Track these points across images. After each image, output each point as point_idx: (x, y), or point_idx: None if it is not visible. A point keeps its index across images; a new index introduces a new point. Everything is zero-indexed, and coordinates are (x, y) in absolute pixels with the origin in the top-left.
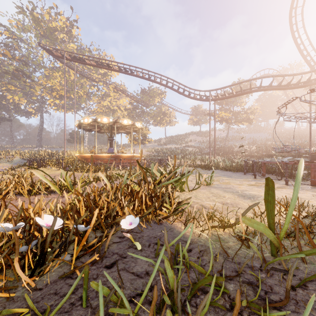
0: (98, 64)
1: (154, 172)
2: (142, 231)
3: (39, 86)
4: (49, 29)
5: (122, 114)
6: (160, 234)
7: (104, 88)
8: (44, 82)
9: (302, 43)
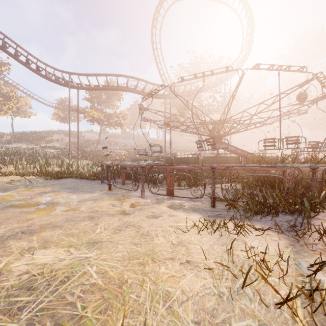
0: None
1: None
2: None
3: None
4: None
5: None
6: None
7: None
8: None
9: (160, 62)
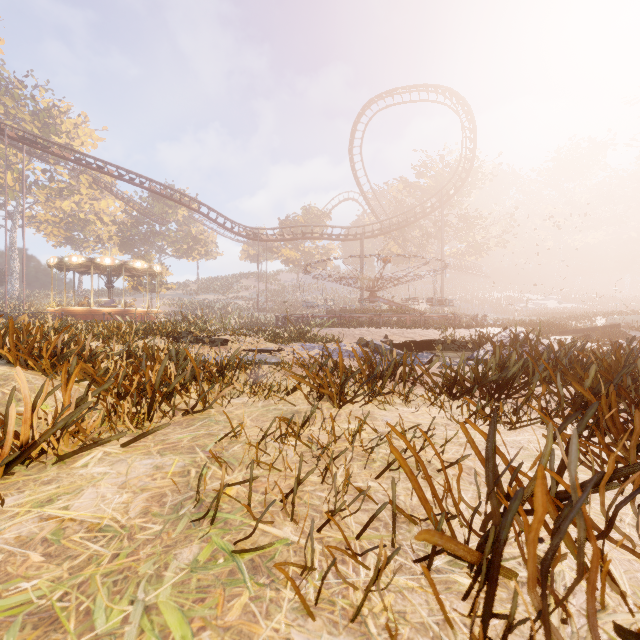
0: (77, 159)
1: (189, 317)
2: None
3: None
4: None
5: (107, 231)
6: None
7: (65, 174)
8: None
9: (361, 187)
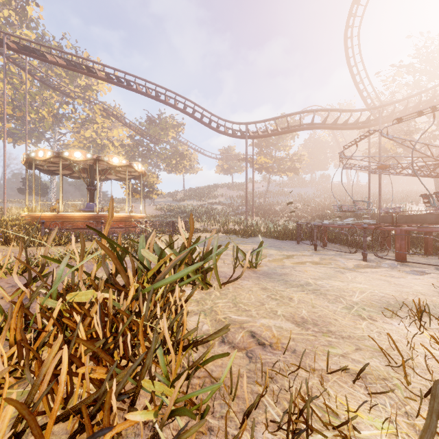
0: (69, 64)
1: (144, 251)
2: None
3: None
4: None
5: (117, 153)
6: None
7: (86, 109)
8: None
9: (358, 73)
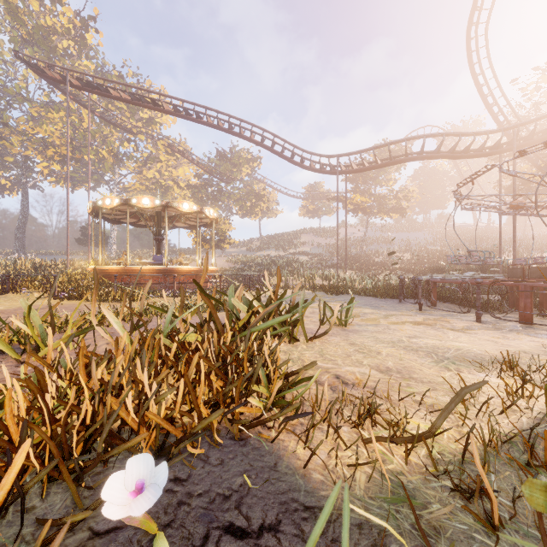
0: (133, 98)
1: (234, 302)
2: (192, 475)
3: (18, 137)
4: (40, 29)
5: (183, 195)
6: (242, 484)
7: (149, 145)
8: (29, 129)
9: (486, 83)
